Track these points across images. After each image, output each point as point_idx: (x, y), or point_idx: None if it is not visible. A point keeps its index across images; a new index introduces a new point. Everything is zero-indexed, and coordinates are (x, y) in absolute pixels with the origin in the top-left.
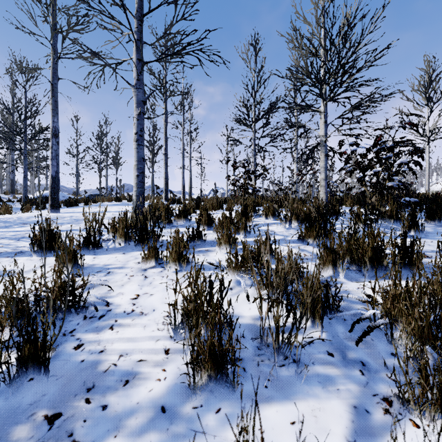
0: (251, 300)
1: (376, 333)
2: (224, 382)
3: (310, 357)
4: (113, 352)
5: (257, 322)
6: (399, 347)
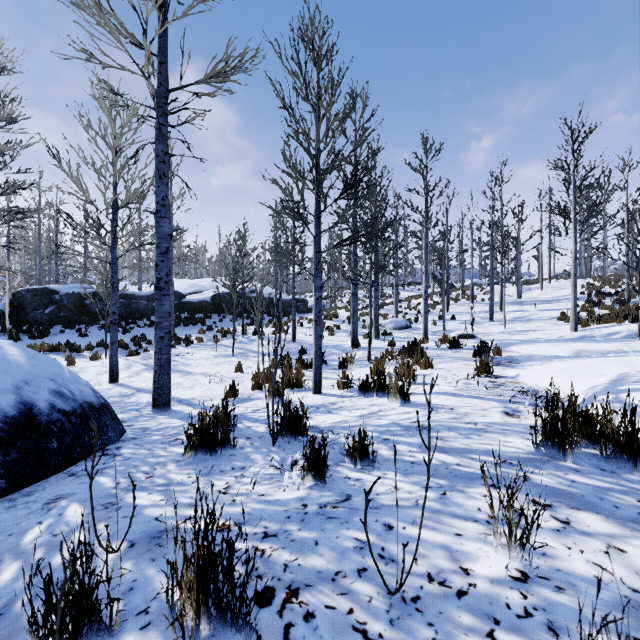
0: None
1: None
2: None
3: None
4: None
5: None
6: None
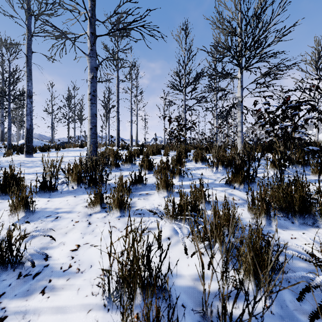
0: (188, 254)
1: None
2: None
3: None
4: None
5: (196, 283)
6: None
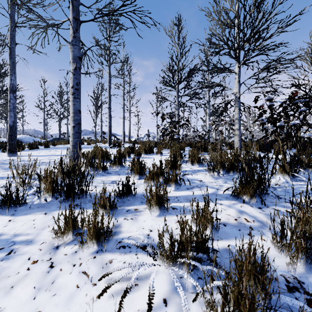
0: None
1: None
2: None
3: None
4: None
5: None
6: None
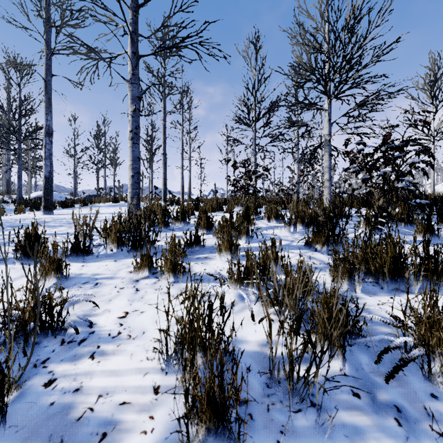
0: (256, 320)
1: (408, 366)
2: (226, 439)
3: (331, 398)
4: (91, 391)
5: (264, 349)
6: (439, 385)
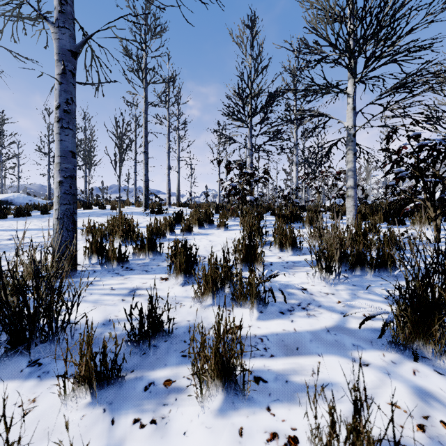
0: None
1: None
2: None
3: None
4: None
5: None
6: None
